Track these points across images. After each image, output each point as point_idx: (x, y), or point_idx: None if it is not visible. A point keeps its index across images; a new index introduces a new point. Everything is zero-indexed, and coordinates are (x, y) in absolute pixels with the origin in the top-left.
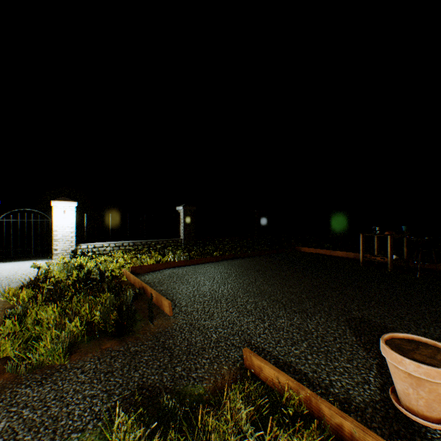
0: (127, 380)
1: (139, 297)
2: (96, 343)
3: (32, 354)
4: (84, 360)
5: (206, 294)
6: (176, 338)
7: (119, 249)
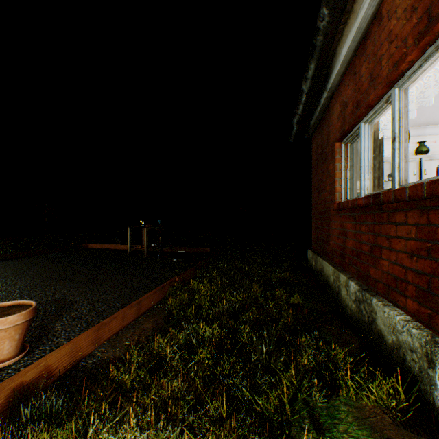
0: None
1: None
2: None
3: None
4: None
5: None
6: None
7: None
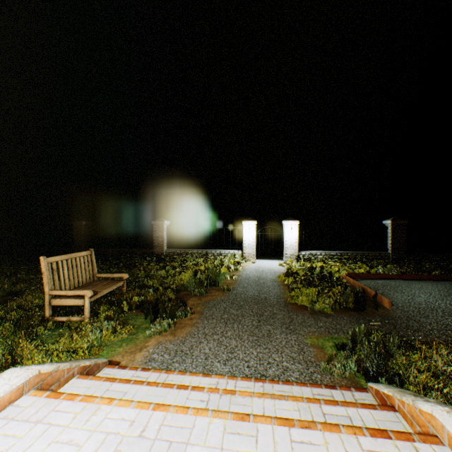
0: (369, 328)
1: (360, 294)
2: (343, 310)
3: (317, 305)
4: (341, 315)
5: (420, 303)
6: (396, 321)
7: (328, 257)
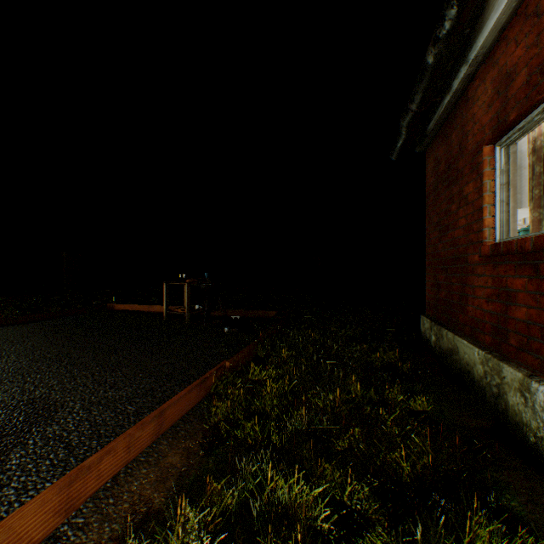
0: None
1: None
2: None
3: None
4: None
5: None
6: None
7: None
